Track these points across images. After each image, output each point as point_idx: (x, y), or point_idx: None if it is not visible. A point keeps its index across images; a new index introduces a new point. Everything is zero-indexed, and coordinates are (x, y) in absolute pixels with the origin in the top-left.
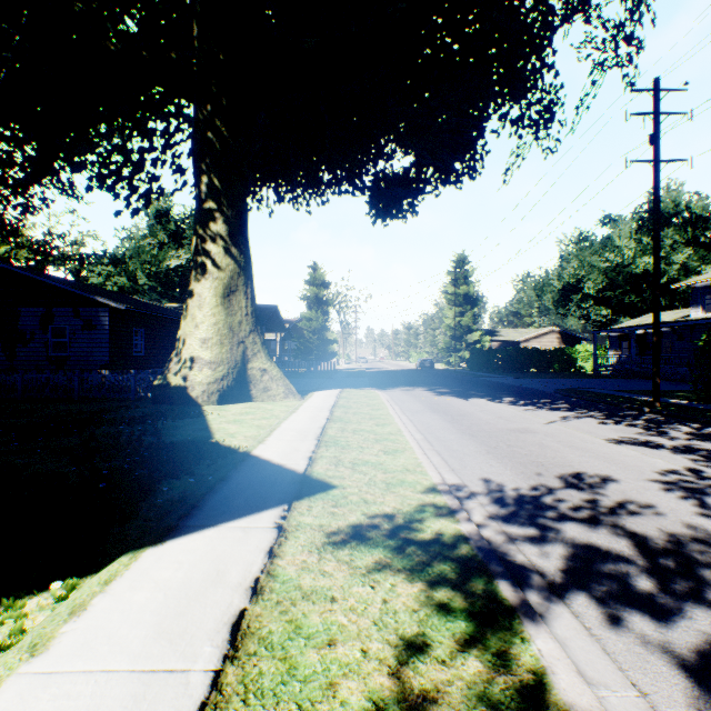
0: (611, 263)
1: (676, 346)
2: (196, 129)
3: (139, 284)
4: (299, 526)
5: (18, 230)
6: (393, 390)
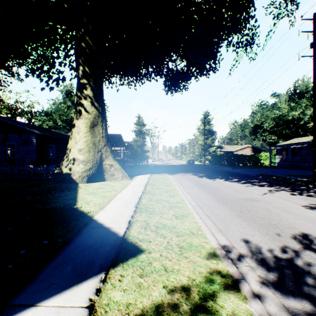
0: (277, 115)
1: (309, 153)
2: (76, 42)
3: (58, 125)
4: (108, 305)
5: (2, 100)
6: (176, 175)
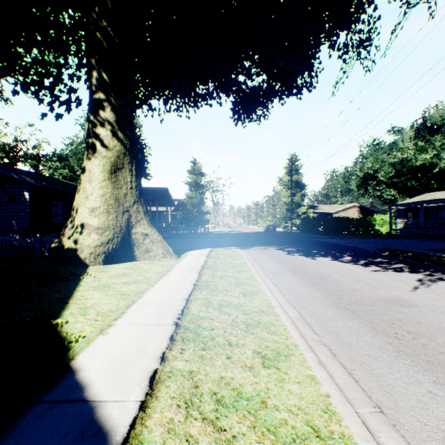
0: (398, 159)
1: None
2: (87, 30)
3: (77, 175)
4: None
5: None
6: (252, 249)
